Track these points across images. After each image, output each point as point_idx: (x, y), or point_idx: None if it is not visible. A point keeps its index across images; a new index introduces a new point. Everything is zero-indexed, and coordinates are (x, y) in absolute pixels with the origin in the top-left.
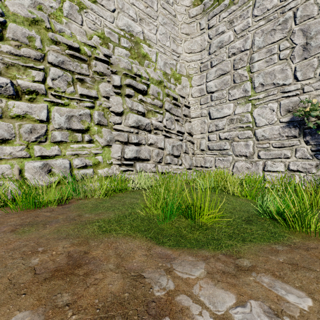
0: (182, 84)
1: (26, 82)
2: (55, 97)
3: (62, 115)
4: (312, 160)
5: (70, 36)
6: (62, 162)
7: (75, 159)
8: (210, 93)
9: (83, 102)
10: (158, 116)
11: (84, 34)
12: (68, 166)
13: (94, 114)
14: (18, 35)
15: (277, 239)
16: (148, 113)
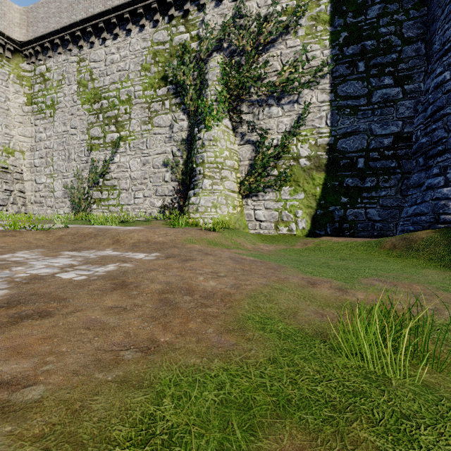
0: (16, 157)
1: None
2: None
3: None
4: (70, 208)
5: None
6: None
7: None
8: (36, 167)
9: None
10: None
11: None
12: None
13: None
14: None
15: None
16: None
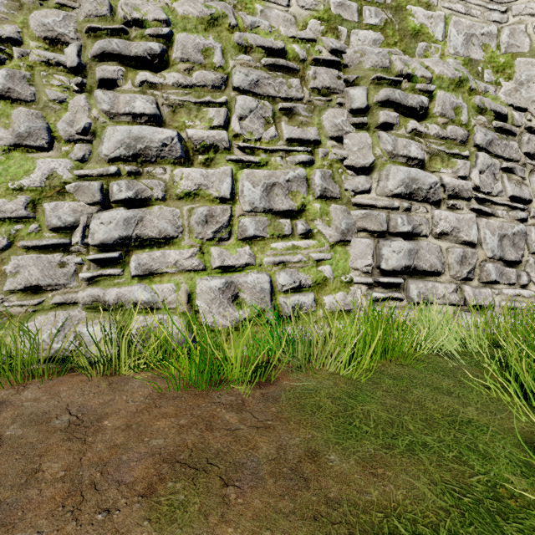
0: (516, 77)
1: (200, 131)
2: (245, 152)
3: (256, 184)
4: None
5: (269, 31)
6: (256, 279)
7: (280, 273)
8: None
9: (293, 154)
10: (458, 164)
11: (292, 22)
12: (268, 288)
13: (313, 177)
14: (188, 51)
15: None
16: (431, 160)
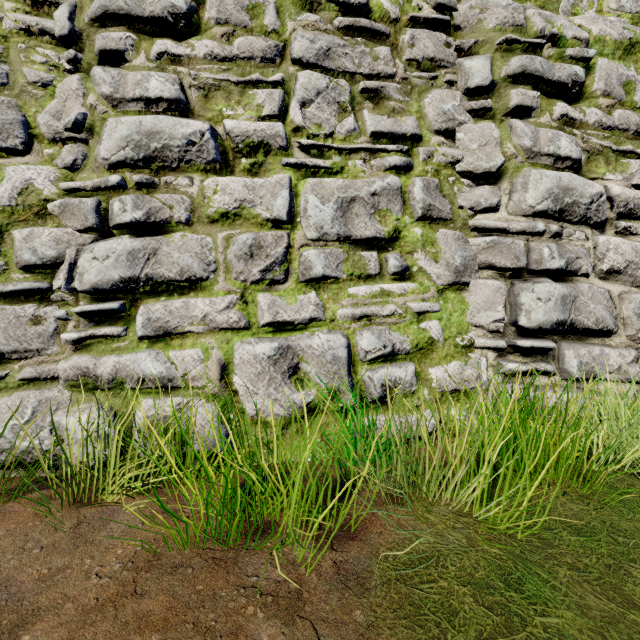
0: None
1: (243, 123)
2: (309, 153)
3: (325, 200)
4: None
5: None
6: (326, 341)
7: (363, 333)
8: None
9: (380, 156)
10: (632, 166)
11: None
12: (344, 356)
13: (411, 189)
14: (228, 9)
15: None
16: (589, 161)
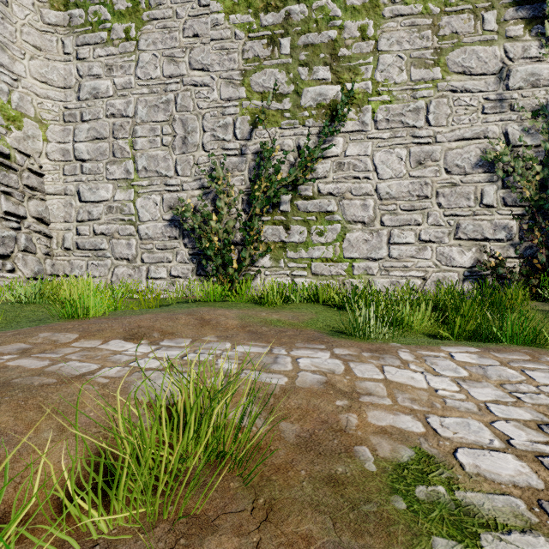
0: (25, 130)
1: None
2: None
3: None
4: (189, 264)
5: None
6: None
7: None
8: (81, 160)
9: None
10: None
11: None
12: None
13: None
14: None
15: (36, 325)
16: None
